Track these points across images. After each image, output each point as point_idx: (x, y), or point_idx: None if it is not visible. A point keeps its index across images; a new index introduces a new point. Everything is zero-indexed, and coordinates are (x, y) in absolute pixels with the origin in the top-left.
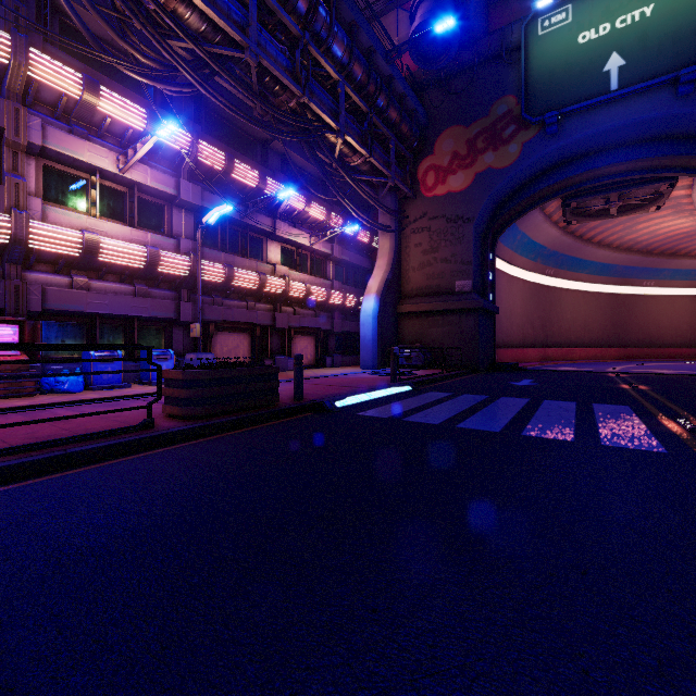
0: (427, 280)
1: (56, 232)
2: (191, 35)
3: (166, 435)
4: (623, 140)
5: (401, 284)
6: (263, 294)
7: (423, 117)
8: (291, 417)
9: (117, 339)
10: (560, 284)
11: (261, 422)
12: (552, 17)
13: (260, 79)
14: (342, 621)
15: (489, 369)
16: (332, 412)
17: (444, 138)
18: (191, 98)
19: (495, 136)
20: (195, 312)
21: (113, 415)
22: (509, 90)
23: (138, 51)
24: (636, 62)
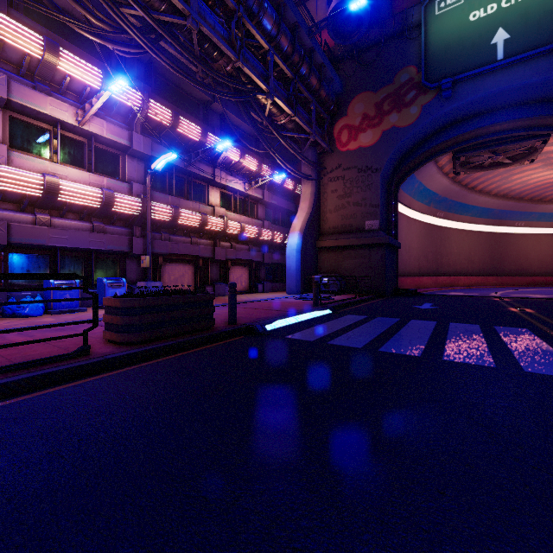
0: (342, 220)
1: (19, 174)
2: (139, 1)
3: (100, 363)
4: (506, 103)
5: (320, 223)
6: (205, 231)
7: (338, 85)
8: (225, 340)
9: (78, 269)
10: (448, 224)
11: (197, 346)
12: None
13: (201, 46)
14: None
15: (393, 294)
16: (262, 335)
17: (356, 102)
18: (143, 64)
19: (398, 100)
20: (145, 246)
21: (57, 340)
22: (410, 62)
23: (91, 14)
24: (519, 36)
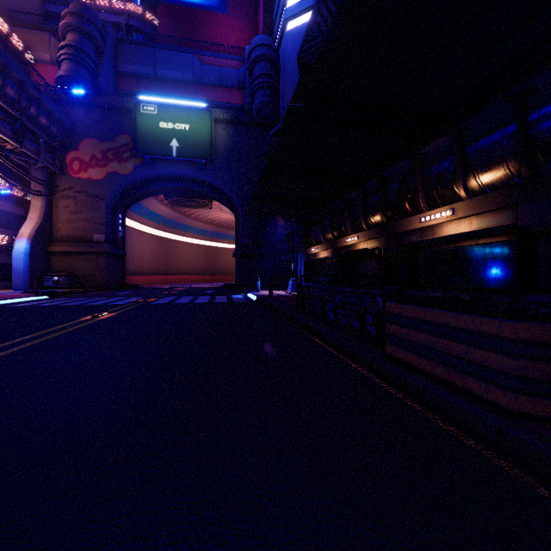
0: (74, 231)
1: None
2: None
3: None
4: (184, 178)
5: (53, 231)
6: None
7: (70, 125)
8: None
9: None
10: (177, 238)
11: None
12: (148, 107)
13: None
14: (1, 321)
15: (119, 288)
16: None
17: (86, 143)
18: None
19: (119, 155)
20: None
21: None
22: (127, 132)
23: None
24: (183, 148)
